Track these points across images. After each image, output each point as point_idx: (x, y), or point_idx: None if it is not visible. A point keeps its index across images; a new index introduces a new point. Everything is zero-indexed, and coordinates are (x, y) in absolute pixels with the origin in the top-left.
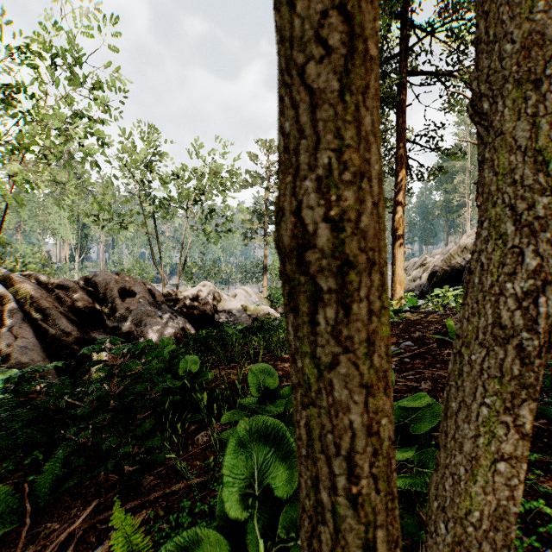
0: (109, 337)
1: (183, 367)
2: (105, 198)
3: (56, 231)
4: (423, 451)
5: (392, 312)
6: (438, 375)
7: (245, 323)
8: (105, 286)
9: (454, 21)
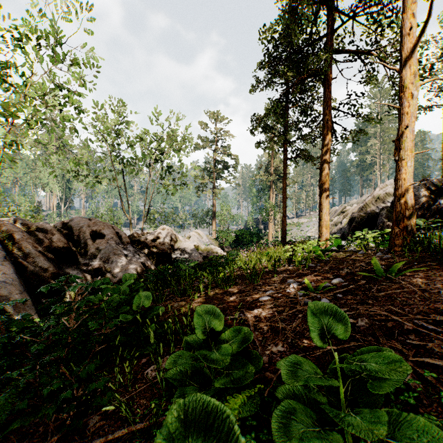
0: (80, 272)
1: (137, 303)
2: (83, 158)
3: (45, 185)
4: (381, 410)
5: (320, 251)
6: (373, 312)
7: (197, 260)
8: (79, 229)
9: (372, 6)
